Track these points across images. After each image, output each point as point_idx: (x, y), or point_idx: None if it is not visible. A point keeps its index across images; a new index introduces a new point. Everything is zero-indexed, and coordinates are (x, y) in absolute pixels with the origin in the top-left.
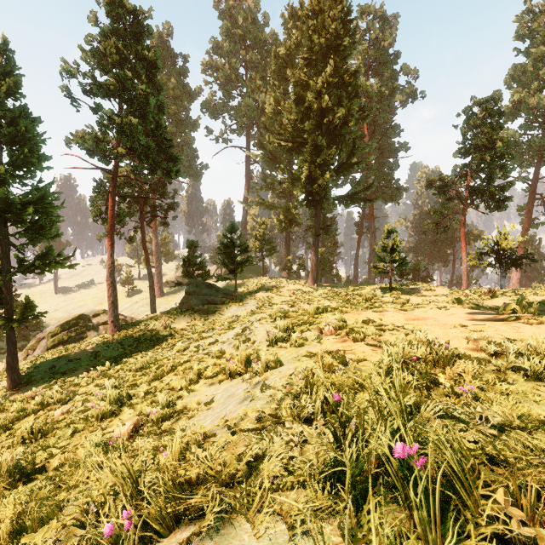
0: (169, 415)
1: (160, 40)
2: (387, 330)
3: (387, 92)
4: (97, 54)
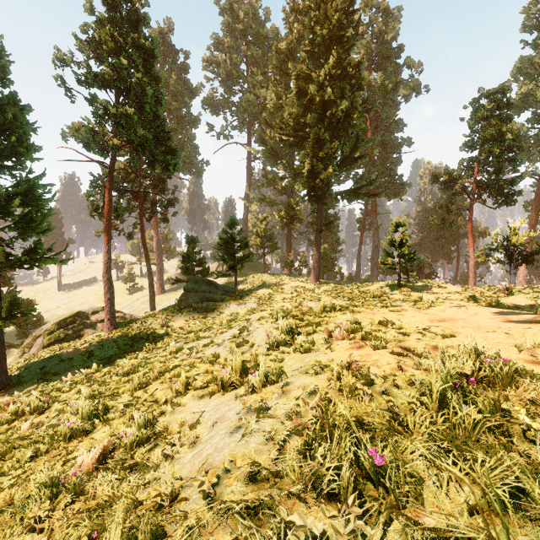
0: (146, 439)
1: (161, 36)
2: (410, 334)
3: (390, 86)
4: (93, 43)
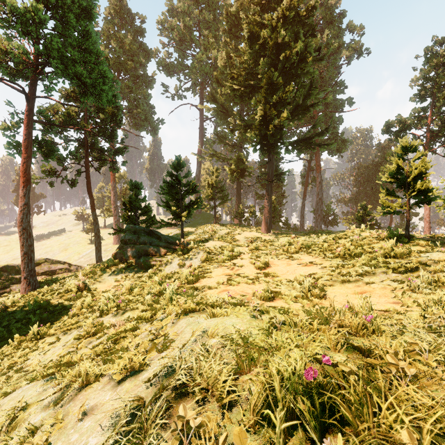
0: None
1: (118, 0)
2: None
3: (336, 44)
4: None
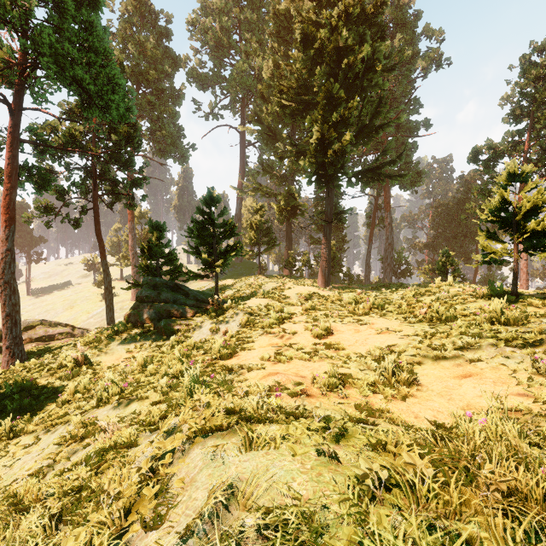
0: None
1: None
2: None
3: (409, 52)
4: None
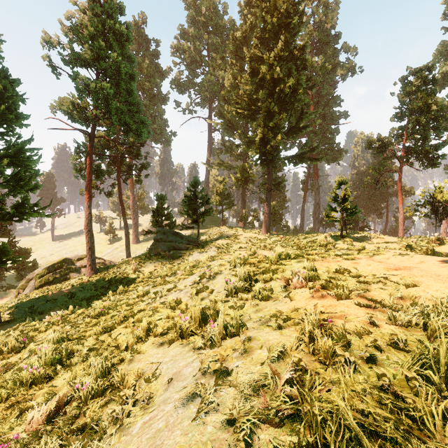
0: (102, 391)
1: (136, 28)
2: (370, 283)
3: (329, 67)
4: (76, 28)
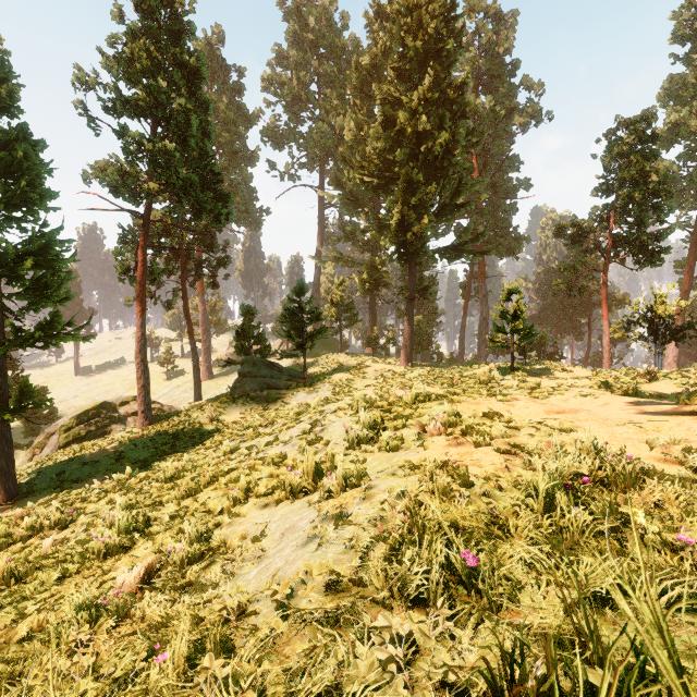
0: (200, 555)
1: (208, 48)
2: (521, 429)
3: (502, 112)
4: (123, 60)
